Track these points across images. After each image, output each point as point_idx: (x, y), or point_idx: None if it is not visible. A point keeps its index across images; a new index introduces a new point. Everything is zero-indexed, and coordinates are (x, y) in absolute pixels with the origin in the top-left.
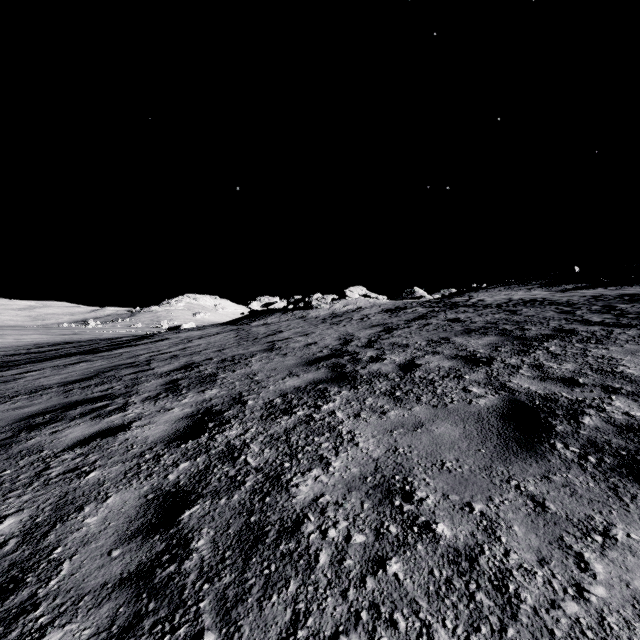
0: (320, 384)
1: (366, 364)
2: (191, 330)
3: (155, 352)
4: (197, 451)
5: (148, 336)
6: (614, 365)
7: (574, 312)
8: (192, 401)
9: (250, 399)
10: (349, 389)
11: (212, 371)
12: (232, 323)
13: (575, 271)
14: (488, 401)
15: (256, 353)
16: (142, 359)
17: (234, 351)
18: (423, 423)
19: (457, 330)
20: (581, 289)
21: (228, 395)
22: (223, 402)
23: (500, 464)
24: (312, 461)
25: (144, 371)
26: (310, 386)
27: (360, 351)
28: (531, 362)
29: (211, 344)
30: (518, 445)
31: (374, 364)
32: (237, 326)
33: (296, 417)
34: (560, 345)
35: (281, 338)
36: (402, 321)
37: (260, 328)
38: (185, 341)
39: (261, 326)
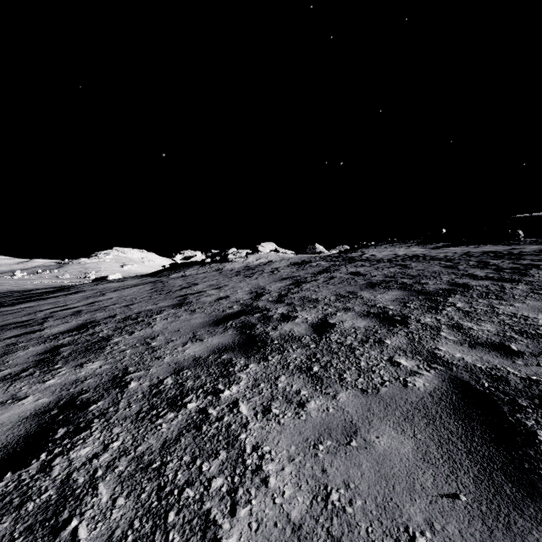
0: (225, 353)
1: (277, 324)
2: (111, 282)
3: (59, 307)
4: (3, 505)
5: (65, 288)
6: (534, 326)
7: (457, 267)
8: (59, 383)
9: (134, 379)
10: (258, 361)
11: (107, 333)
12: (153, 275)
13: (442, 232)
14: (426, 381)
15: (164, 309)
16: (40, 316)
17: (142, 306)
18: (356, 426)
19: (361, 284)
20: (449, 247)
21: (109, 372)
22: (98, 384)
23: (507, 540)
24: (189, 535)
25: (30, 333)
26: (213, 356)
27: (271, 307)
28: (447, 321)
29: (122, 298)
30: (508, 480)
31: (286, 324)
32: (156, 278)
33: (185, 414)
34: (465, 301)
35: (194, 291)
36: (309, 274)
37: (177, 280)
38: (98, 294)
39: (179, 278)
